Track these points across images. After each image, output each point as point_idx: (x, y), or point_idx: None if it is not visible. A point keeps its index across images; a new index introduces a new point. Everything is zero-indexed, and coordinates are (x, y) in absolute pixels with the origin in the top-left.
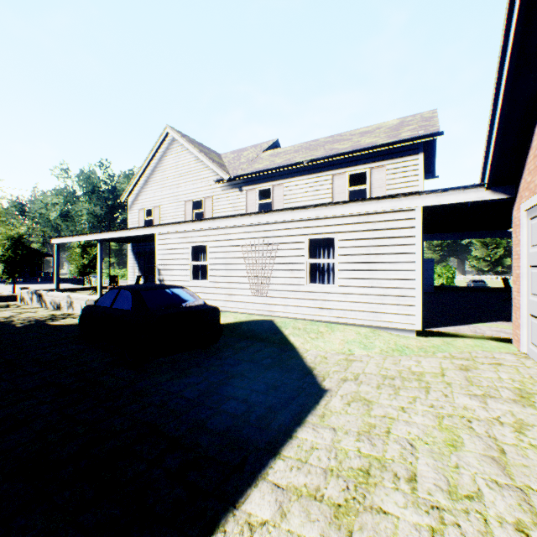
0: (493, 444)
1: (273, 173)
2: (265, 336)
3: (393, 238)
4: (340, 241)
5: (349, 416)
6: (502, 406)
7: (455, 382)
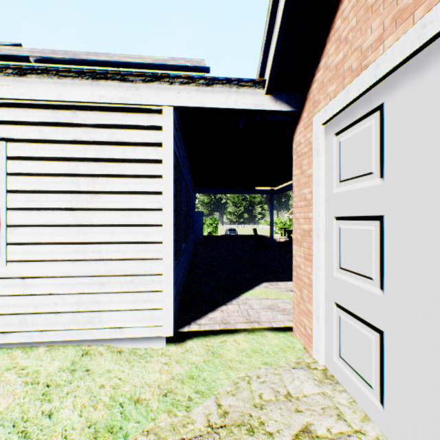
0: None
1: None
2: None
3: (124, 162)
4: (12, 159)
5: None
6: None
7: None
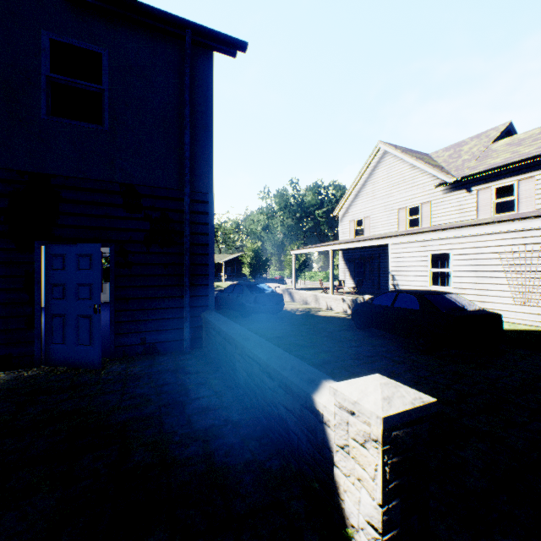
0: None
1: (517, 166)
2: None
3: None
4: None
5: None
6: None
7: None
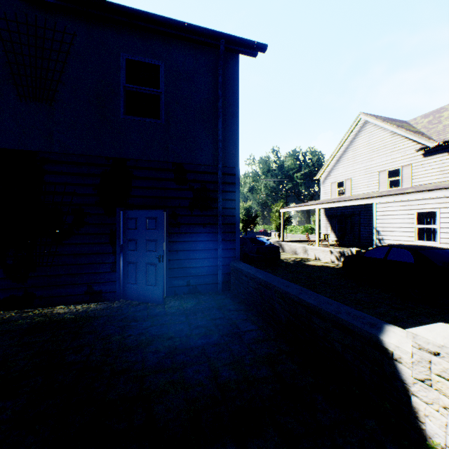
0: None
1: None
2: None
3: None
4: None
5: None
6: None
7: None
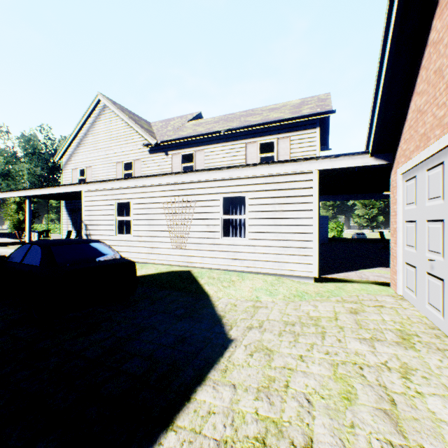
0: (384, 394)
1: (195, 140)
2: (182, 285)
3: (294, 197)
4: (250, 199)
5: (250, 369)
6: (388, 349)
7: (346, 325)
